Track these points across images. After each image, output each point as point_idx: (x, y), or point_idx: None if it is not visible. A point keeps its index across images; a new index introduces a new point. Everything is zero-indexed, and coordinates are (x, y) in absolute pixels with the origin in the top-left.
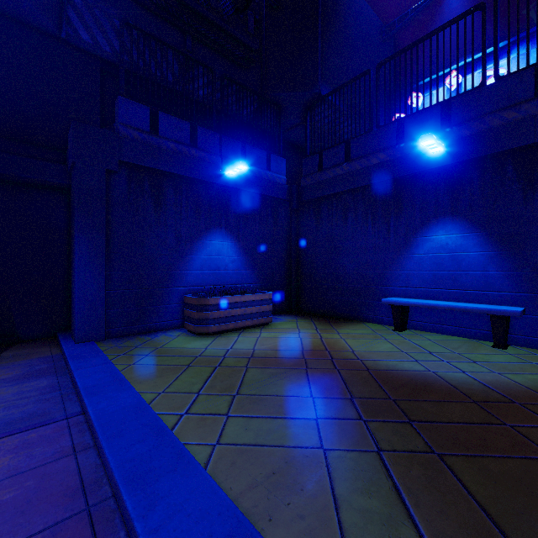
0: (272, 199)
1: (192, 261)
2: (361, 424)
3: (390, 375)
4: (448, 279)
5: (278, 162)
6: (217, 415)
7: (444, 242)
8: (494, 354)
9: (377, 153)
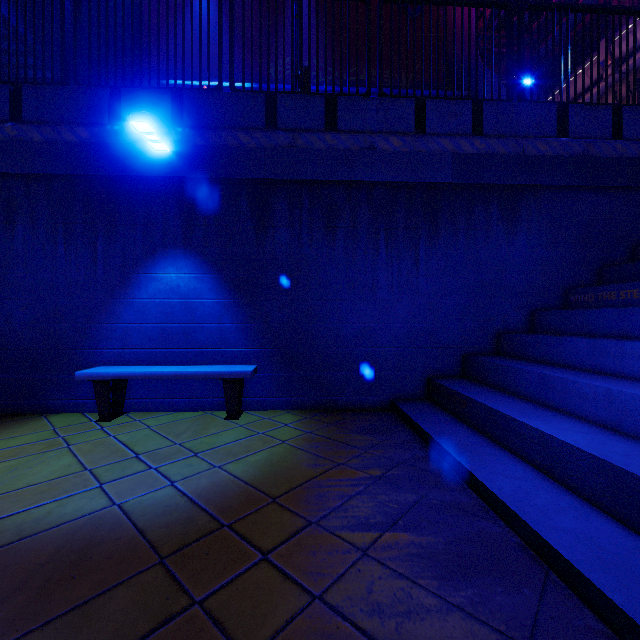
0: None
1: None
2: None
3: (7, 560)
4: (180, 335)
5: None
6: None
7: (175, 283)
8: (225, 431)
9: (74, 125)
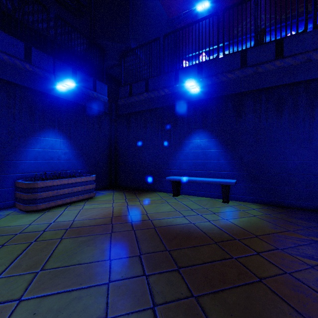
0: (97, 111)
1: (26, 152)
2: (144, 280)
3: (168, 229)
4: (201, 165)
5: (102, 87)
6: (7, 303)
7: (199, 144)
8: (223, 207)
9: (163, 88)
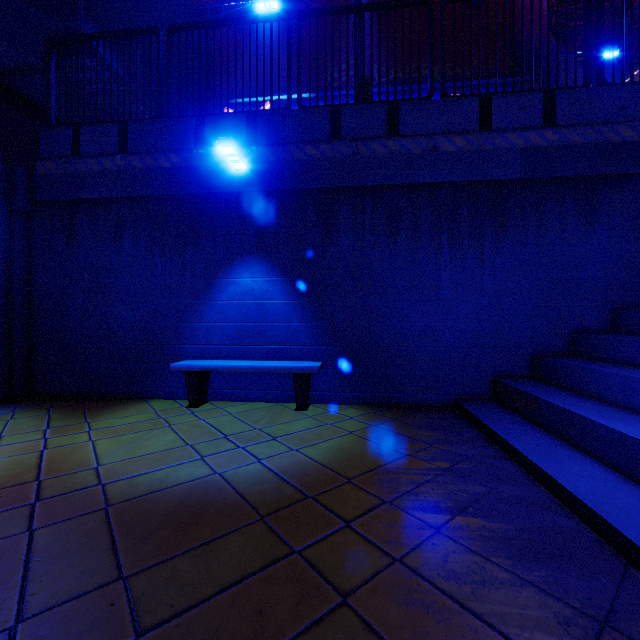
0: None
1: None
2: None
3: (147, 506)
4: (254, 333)
5: None
6: None
7: (250, 287)
8: (296, 420)
9: (168, 152)
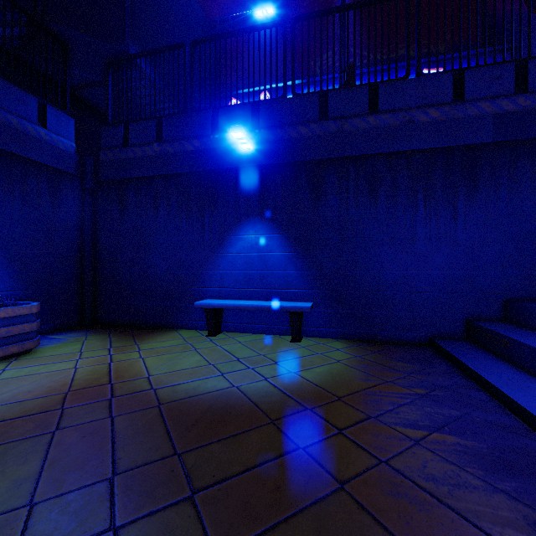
0: (50, 169)
1: None
2: None
3: (187, 406)
4: (257, 278)
5: (61, 120)
6: None
7: (254, 242)
8: (292, 349)
9: (191, 139)
